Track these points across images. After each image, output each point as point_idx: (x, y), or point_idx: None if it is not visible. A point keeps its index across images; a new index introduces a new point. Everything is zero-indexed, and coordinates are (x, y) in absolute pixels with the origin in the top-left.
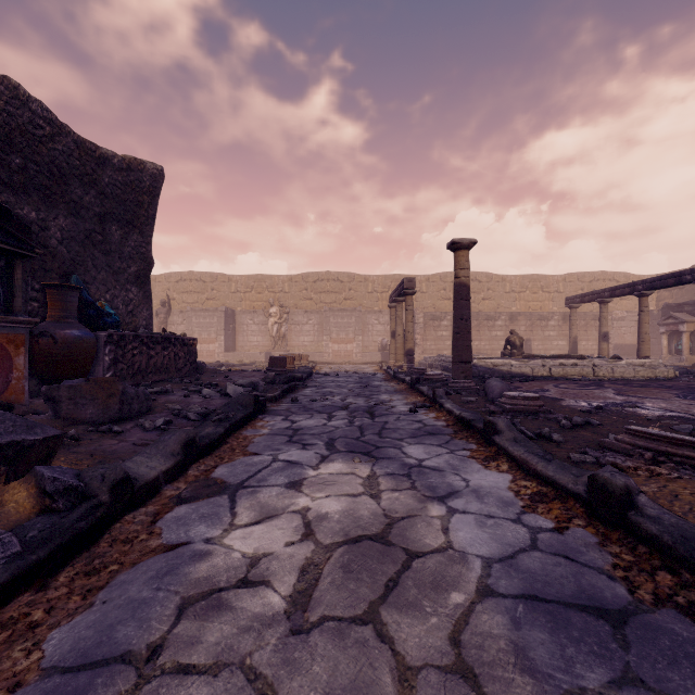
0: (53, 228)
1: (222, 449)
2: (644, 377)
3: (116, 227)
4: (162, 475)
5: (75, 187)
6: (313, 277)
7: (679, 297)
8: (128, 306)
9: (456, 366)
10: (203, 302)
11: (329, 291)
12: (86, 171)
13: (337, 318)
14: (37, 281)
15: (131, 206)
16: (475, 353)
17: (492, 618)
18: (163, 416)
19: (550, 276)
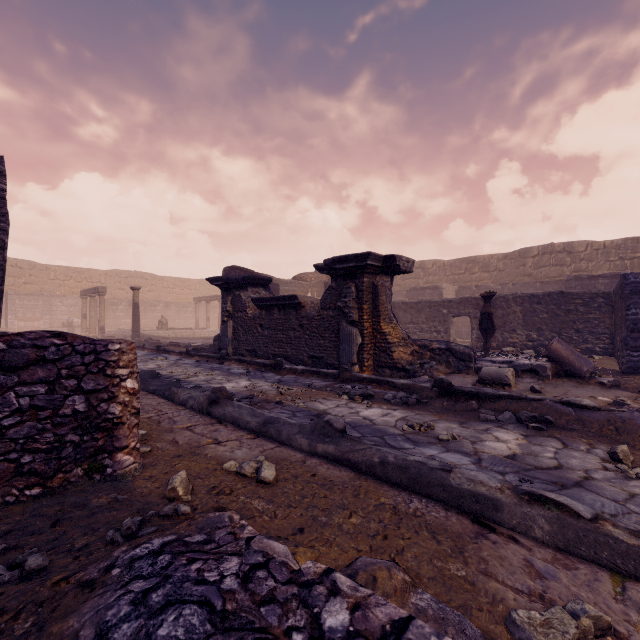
0: None
1: None
2: (212, 336)
3: None
4: None
5: None
6: None
7: None
8: None
9: (134, 333)
10: None
11: (7, 275)
12: None
13: (23, 301)
14: None
15: None
16: (143, 327)
17: (142, 355)
18: None
19: (191, 280)
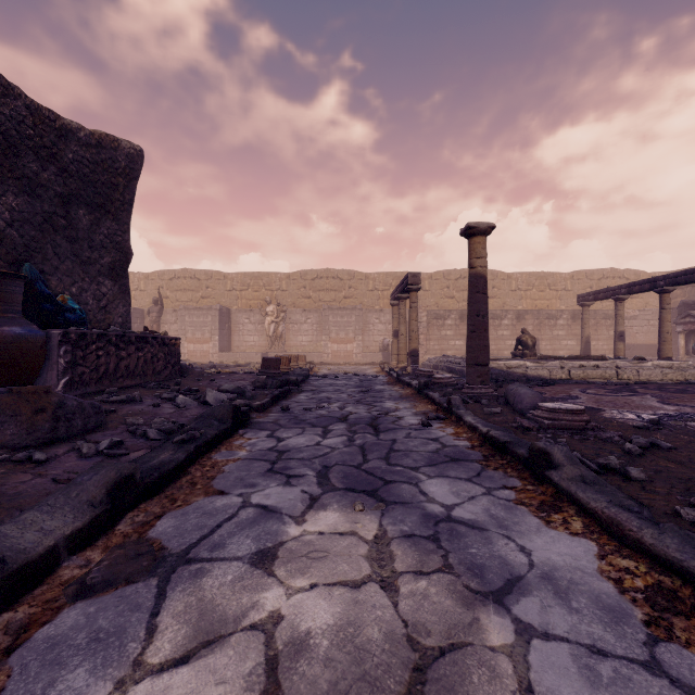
0: None
1: (178, 483)
2: (673, 380)
3: (84, 211)
4: (64, 541)
5: (28, 160)
6: (311, 274)
7: (692, 295)
8: (100, 301)
9: (472, 369)
10: (198, 300)
11: (328, 289)
12: (43, 142)
13: (336, 317)
14: None
15: (103, 189)
16: None
17: None
18: (115, 434)
19: (557, 273)
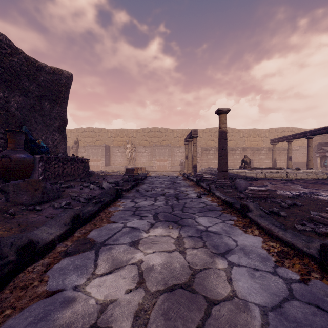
0: (12, 102)
1: (96, 219)
2: (312, 178)
3: (47, 102)
4: (57, 237)
5: (24, 81)
6: (147, 130)
7: (324, 139)
8: (54, 143)
9: (220, 173)
10: (94, 142)
11: (155, 136)
12: (30, 73)
13: (159, 149)
14: (3, 129)
15: (55, 92)
16: None
17: None
18: (66, 200)
19: (261, 129)
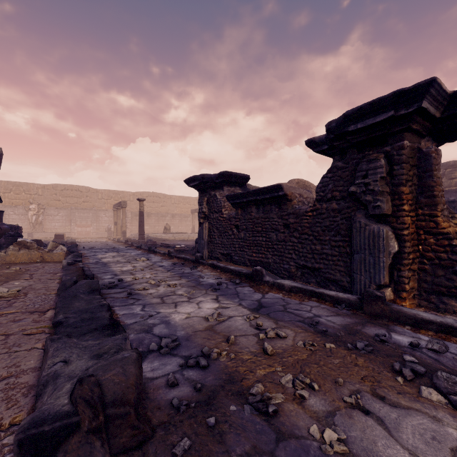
0: None
1: None
2: None
3: None
4: None
5: None
6: (61, 187)
7: None
8: None
9: (140, 236)
10: None
11: (73, 196)
12: None
13: (80, 213)
14: None
15: None
16: (156, 232)
17: (133, 255)
18: None
19: (191, 197)
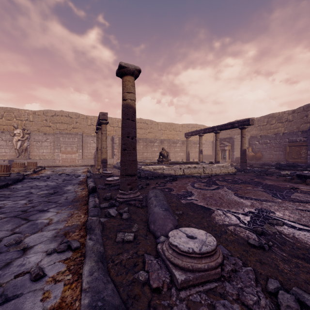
0: None
1: None
2: (224, 172)
3: None
4: None
5: None
6: (51, 113)
7: (220, 136)
8: None
9: (123, 179)
10: None
11: (62, 122)
12: None
13: (65, 138)
14: None
15: None
16: (144, 159)
17: None
18: None
19: (176, 124)
